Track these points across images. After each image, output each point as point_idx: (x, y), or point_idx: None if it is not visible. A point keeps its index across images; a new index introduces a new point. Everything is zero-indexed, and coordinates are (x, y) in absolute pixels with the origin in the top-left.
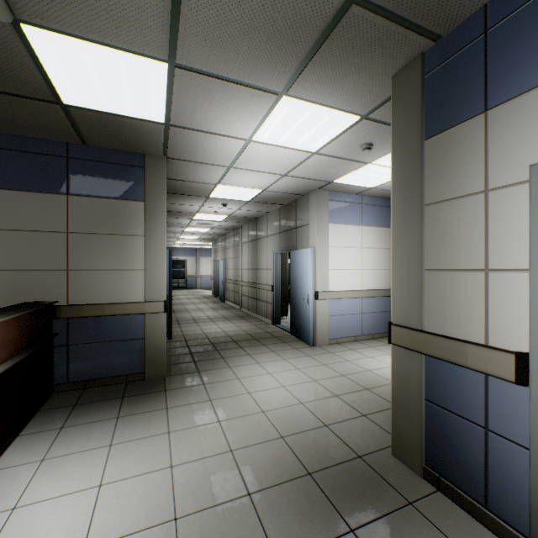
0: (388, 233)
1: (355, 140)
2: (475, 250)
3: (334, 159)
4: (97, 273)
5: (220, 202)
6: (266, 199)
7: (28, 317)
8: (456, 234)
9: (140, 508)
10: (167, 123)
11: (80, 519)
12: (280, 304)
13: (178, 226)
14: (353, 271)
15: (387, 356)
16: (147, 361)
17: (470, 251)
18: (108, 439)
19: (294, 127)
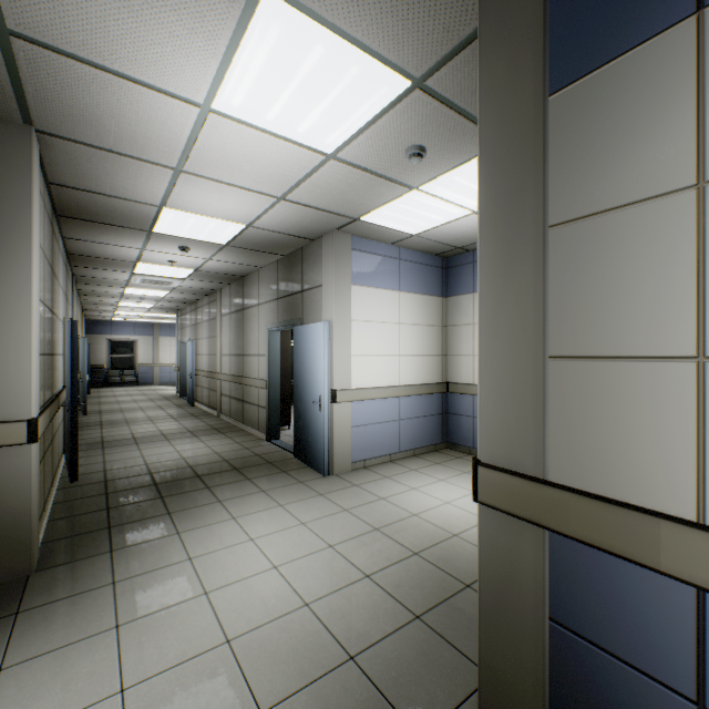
0: (434, 303)
1: (398, 137)
2: (672, 314)
3: (362, 173)
4: None
5: (176, 243)
6: (255, 243)
7: None
8: (625, 283)
9: None
10: (1, 27)
11: None
12: (279, 409)
13: (111, 285)
14: (387, 359)
15: (438, 485)
16: None
17: (659, 318)
18: None
19: (292, 87)
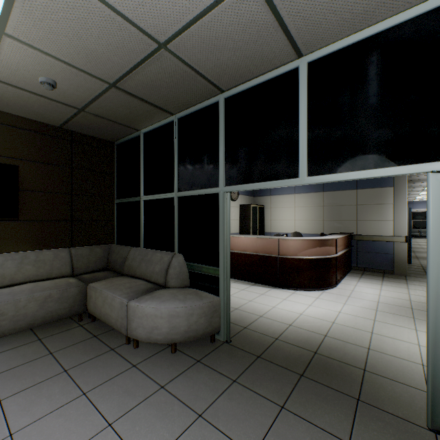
0: None
1: None
2: None
3: None
4: (369, 222)
5: None
6: None
7: (346, 237)
8: None
9: (396, 296)
10: None
11: (376, 292)
12: None
13: (417, 187)
14: None
15: None
16: (394, 265)
17: None
18: (379, 283)
19: None
